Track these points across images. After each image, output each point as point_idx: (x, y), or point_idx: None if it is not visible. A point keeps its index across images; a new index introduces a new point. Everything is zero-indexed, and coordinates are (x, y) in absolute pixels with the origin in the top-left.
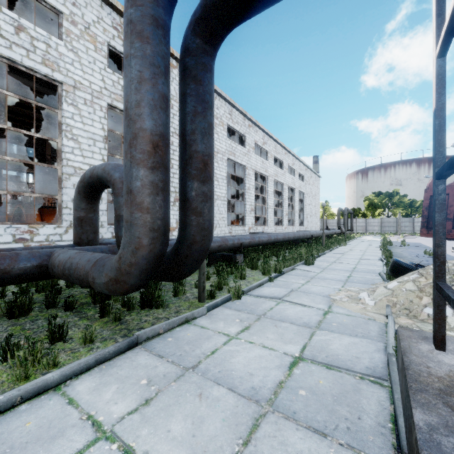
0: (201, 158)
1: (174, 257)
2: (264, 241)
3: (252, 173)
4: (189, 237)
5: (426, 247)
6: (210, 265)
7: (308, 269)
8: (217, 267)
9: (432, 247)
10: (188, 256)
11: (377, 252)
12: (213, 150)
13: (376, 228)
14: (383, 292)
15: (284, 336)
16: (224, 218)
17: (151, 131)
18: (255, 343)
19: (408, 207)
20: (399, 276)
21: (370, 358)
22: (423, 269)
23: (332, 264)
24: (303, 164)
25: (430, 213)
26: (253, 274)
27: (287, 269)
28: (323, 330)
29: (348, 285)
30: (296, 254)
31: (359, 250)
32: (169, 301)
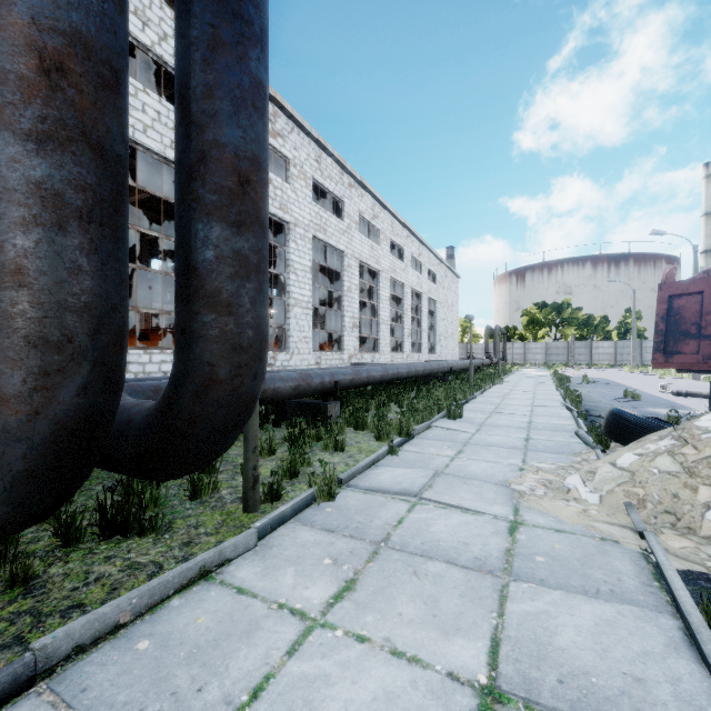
0: (232, 163)
1: (161, 420)
2: (377, 378)
3: (354, 264)
4: (199, 370)
5: (619, 384)
6: (279, 423)
7: (455, 426)
8: (290, 428)
9: (628, 386)
10: (197, 418)
11: (552, 393)
12: (265, 150)
13: (539, 356)
14: (611, 475)
15: (440, 608)
16: (307, 338)
17: (33, 13)
18: (370, 641)
19: (583, 326)
20: (626, 440)
21: (671, 681)
22: (679, 428)
23: (491, 416)
24: (435, 255)
25: (670, 327)
26: (359, 440)
27: (420, 429)
28: (523, 579)
29: (532, 457)
30: (430, 399)
31: (525, 390)
32: (177, 511)
